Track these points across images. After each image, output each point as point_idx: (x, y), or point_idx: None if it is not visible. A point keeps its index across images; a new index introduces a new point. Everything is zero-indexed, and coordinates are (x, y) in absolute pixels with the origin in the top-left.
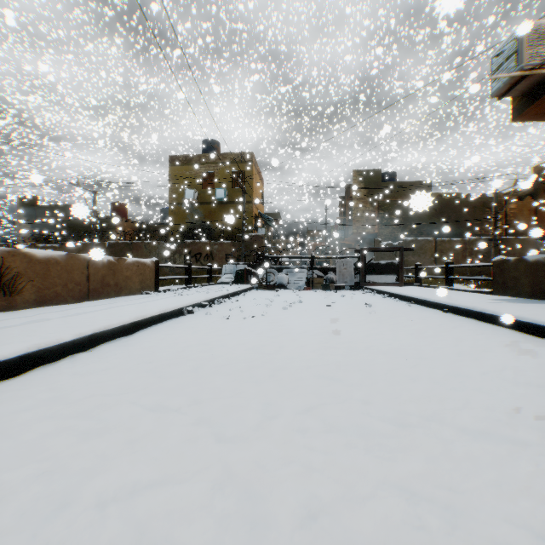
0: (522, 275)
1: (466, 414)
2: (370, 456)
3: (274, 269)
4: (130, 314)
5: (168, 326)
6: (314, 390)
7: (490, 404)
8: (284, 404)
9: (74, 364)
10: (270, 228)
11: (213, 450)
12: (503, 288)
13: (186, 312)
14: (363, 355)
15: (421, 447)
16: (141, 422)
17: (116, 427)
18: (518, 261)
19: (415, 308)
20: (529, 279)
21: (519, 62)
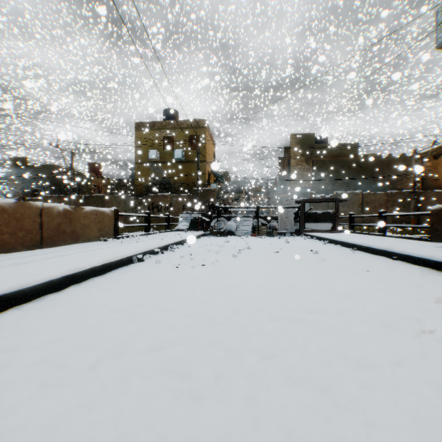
0: None
1: None
2: None
3: (224, 218)
4: (67, 266)
5: (110, 278)
6: (293, 423)
7: None
8: None
9: None
10: (220, 184)
11: None
12: None
13: (135, 260)
14: (340, 328)
15: None
16: None
17: None
18: None
19: (362, 255)
20: None
21: None
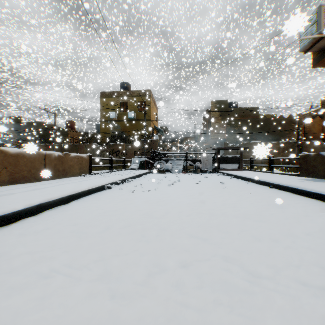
0: (319, 164)
1: (303, 270)
2: (235, 313)
3: (163, 160)
4: (68, 190)
5: (93, 197)
6: (188, 248)
7: (319, 260)
8: (166, 260)
9: (23, 225)
10: (161, 136)
11: (106, 308)
12: (306, 172)
13: (106, 187)
14: (221, 219)
15: (274, 304)
16: (56, 278)
17: (35, 283)
18: (316, 155)
19: (252, 185)
20: (323, 167)
21: (318, 28)
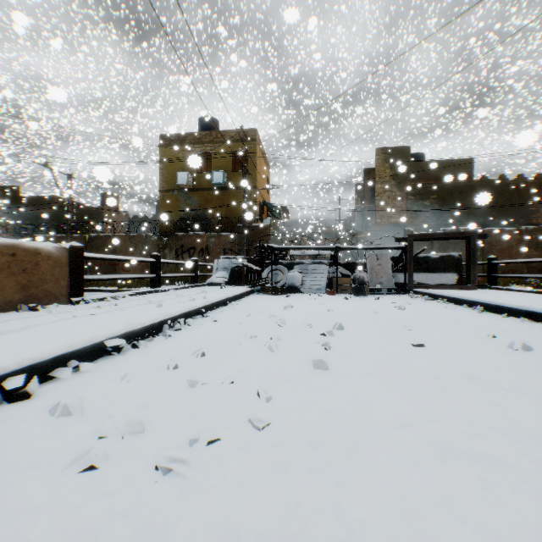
0: None
1: None
2: None
3: (282, 265)
4: None
5: None
6: None
7: None
8: None
9: None
10: (276, 223)
11: None
12: None
13: None
14: None
15: None
16: None
17: None
18: None
19: None
20: None
21: None
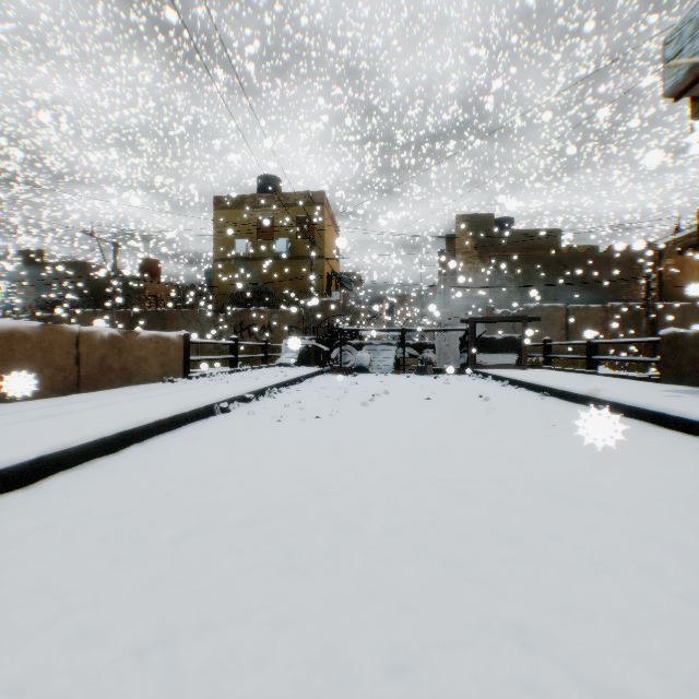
0: None
1: None
2: None
3: (352, 346)
4: (122, 418)
5: (183, 435)
6: (413, 595)
7: None
8: (350, 644)
9: None
10: (347, 292)
11: None
12: (677, 373)
13: (217, 410)
14: (494, 498)
15: None
16: None
17: None
18: None
19: (553, 404)
20: None
21: None
